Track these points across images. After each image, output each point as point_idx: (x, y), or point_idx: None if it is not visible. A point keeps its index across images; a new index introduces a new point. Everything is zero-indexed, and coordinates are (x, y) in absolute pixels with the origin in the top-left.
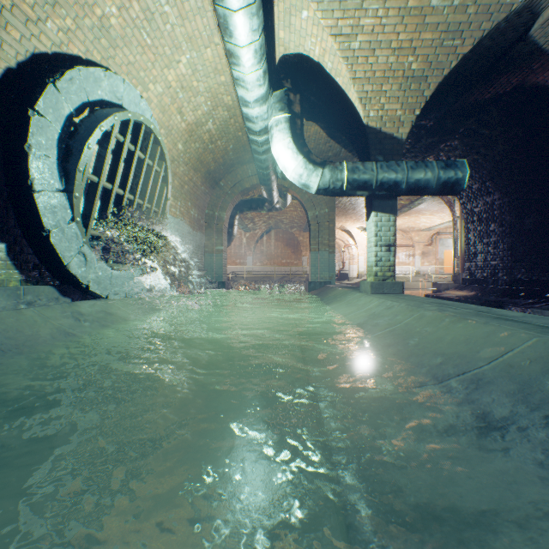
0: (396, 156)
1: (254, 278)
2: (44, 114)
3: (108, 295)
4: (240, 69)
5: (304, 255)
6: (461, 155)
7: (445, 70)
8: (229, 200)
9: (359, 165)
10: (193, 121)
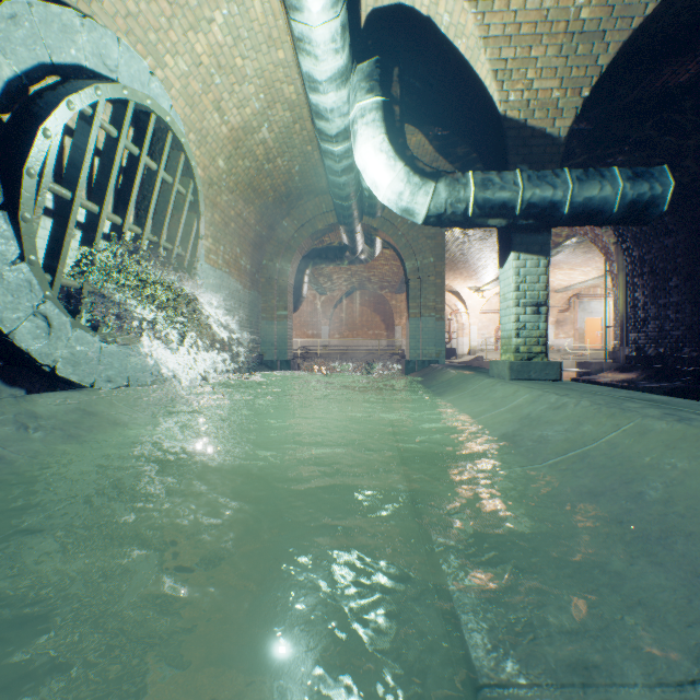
0: (550, 165)
1: (331, 355)
2: None
3: (94, 383)
4: (304, 16)
5: (398, 324)
6: None
7: (635, 20)
8: (295, 246)
9: (494, 176)
10: (239, 124)
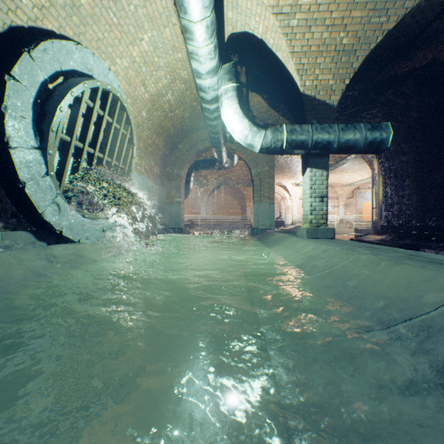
0: (328, 120)
1: (207, 225)
2: (19, 79)
3: (80, 239)
4: (194, 43)
5: (248, 206)
6: (380, 122)
7: (372, 45)
8: (186, 160)
9: (297, 127)
10: (155, 92)
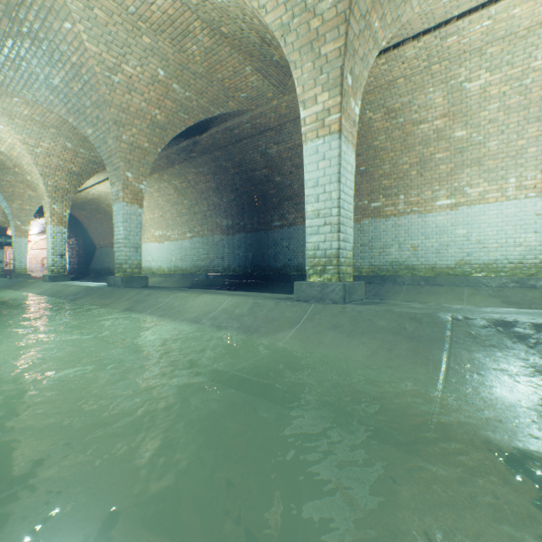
0: (5, 232)
1: None
2: None
3: None
4: None
5: None
6: None
7: None
8: None
9: None
10: None
